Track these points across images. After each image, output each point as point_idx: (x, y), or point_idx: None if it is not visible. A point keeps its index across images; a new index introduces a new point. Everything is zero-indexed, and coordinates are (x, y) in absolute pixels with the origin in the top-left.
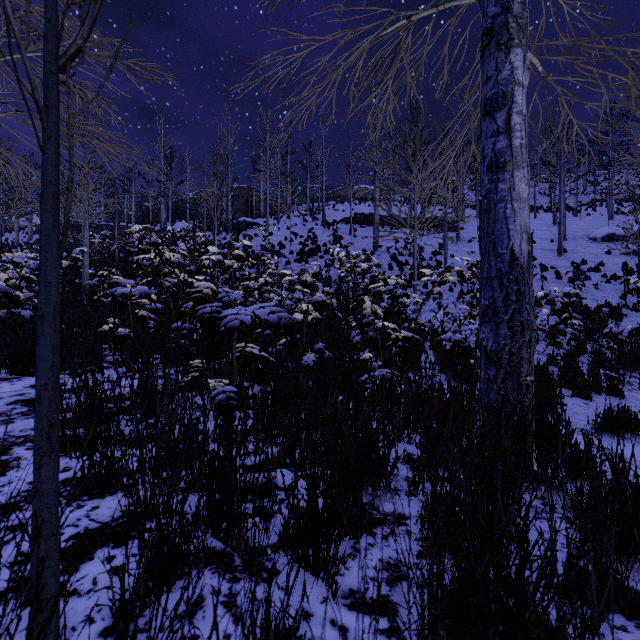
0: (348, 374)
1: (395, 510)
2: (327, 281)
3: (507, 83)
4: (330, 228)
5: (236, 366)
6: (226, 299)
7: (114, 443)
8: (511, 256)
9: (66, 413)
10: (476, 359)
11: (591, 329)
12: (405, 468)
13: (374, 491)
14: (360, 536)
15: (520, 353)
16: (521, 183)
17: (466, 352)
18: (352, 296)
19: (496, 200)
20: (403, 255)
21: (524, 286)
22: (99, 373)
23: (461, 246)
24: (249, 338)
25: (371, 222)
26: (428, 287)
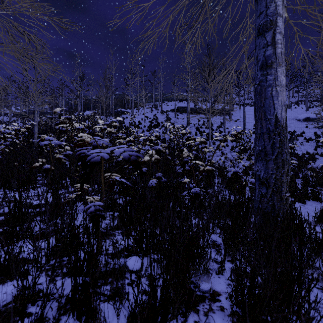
0: (175, 190)
1: (210, 288)
2: (163, 141)
3: (273, 14)
4: (165, 114)
5: (104, 188)
6: (95, 143)
7: (26, 237)
8: (276, 120)
9: (3, 216)
10: (246, 182)
11: (301, 165)
12: (212, 251)
13: (195, 273)
14: (188, 315)
15: (281, 179)
16: (281, 75)
17: (237, 178)
18: (176, 148)
19: (266, 86)
20: (202, 128)
21: (284, 138)
22: (33, 190)
23: (232, 123)
24: (113, 170)
25: (185, 111)
26: (215, 144)
